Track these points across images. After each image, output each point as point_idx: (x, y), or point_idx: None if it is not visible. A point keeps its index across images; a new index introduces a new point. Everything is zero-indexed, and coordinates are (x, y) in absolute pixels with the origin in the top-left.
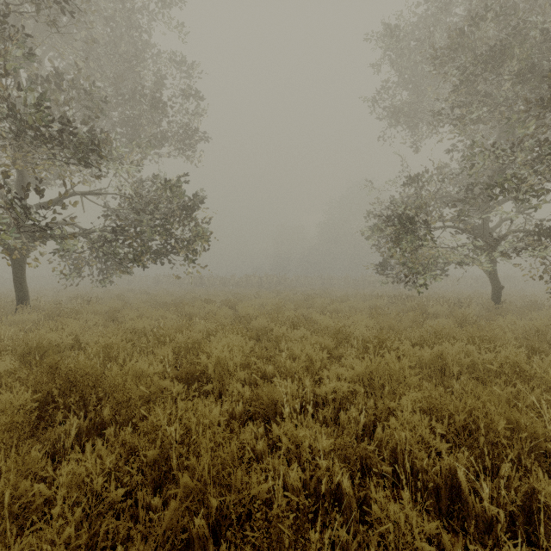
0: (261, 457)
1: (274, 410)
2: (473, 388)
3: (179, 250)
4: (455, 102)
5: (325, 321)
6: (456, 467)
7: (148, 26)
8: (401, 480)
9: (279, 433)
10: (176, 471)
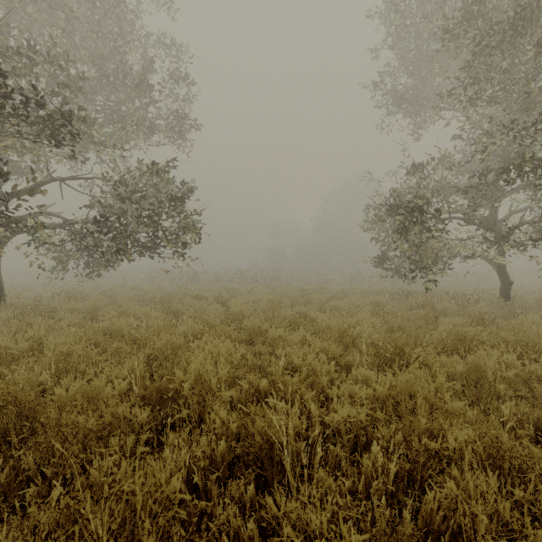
0: None
1: (269, 452)
2: (530, 414)
3: (167, 243)
4: (468, 80)
5: (326, 321)
6: None
7: (136, 7)
8: None
9: (277, 514)
10: None
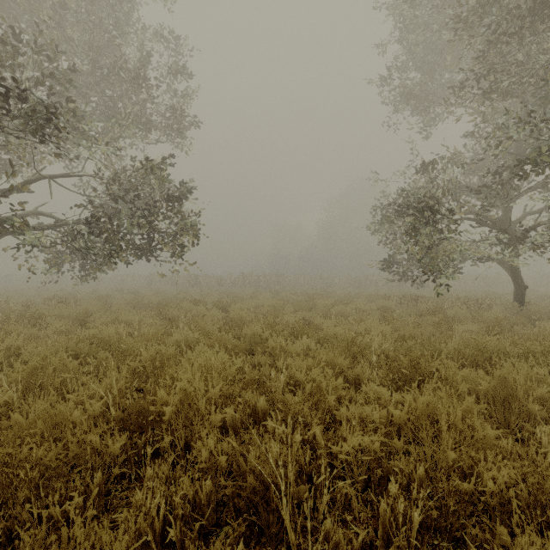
0: None
1: (264, 495)
2: None
3: (163, 245)
4: (483, 71)
5: (332, 328)
6: None
7: None
8: None
9: None
10: None
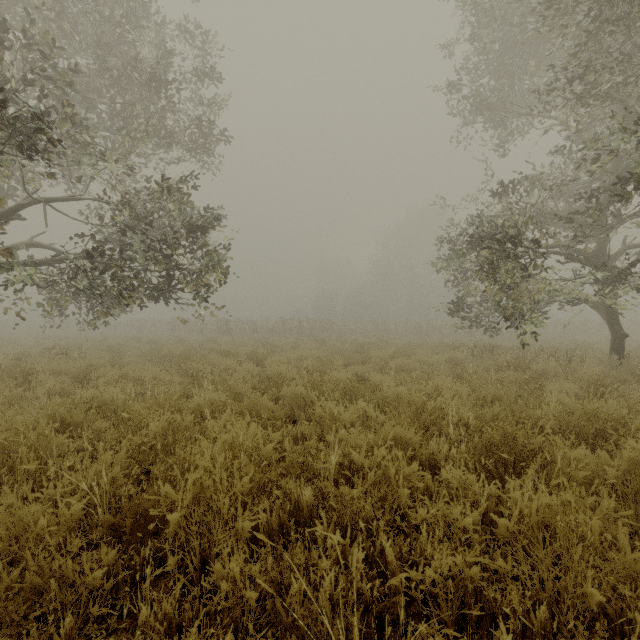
0: None
1: None
2: None
3: (185, 285)
4: (579, 68)
5: (394, 389)
6: None
7: None
8: None
9: None
10: None
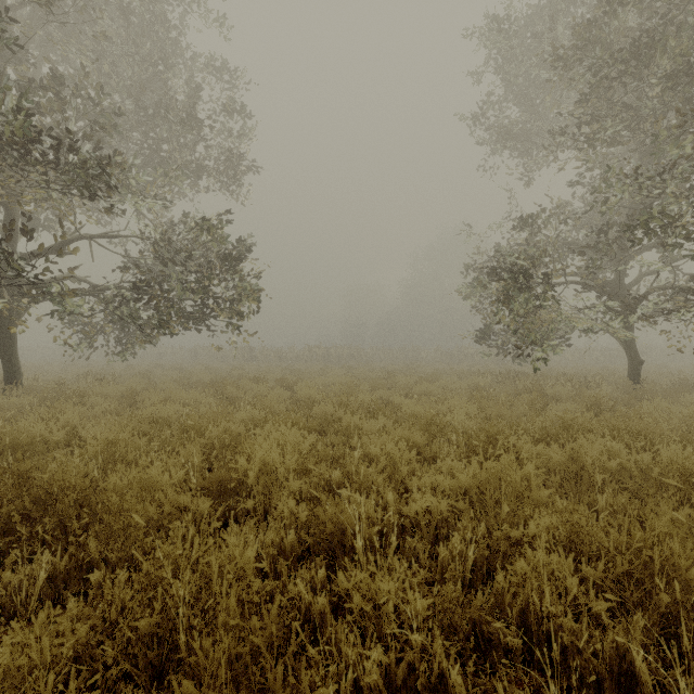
0: (320, 621)
1: (341, 540)
2: (627, 506)
3: (219, 313)
4: (584, 117)
5: (411, 407)
6: (628, 646)
7: (180, 22)
8: (536, 658)
9: (348, 585)
10: (185, 652)
